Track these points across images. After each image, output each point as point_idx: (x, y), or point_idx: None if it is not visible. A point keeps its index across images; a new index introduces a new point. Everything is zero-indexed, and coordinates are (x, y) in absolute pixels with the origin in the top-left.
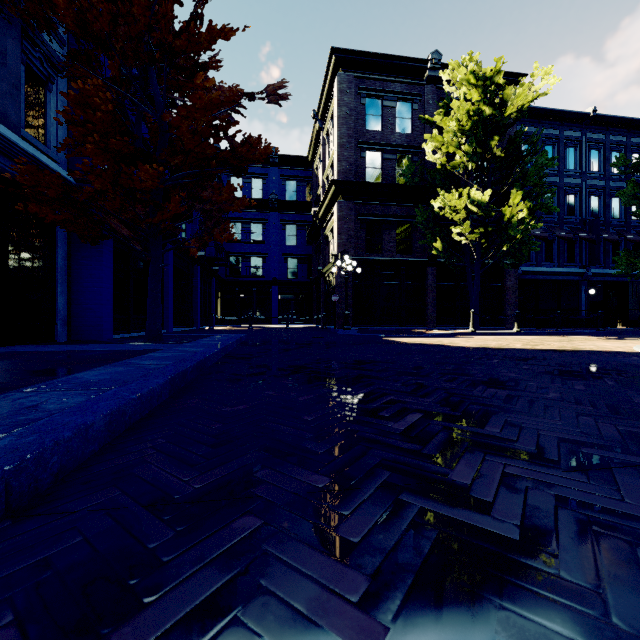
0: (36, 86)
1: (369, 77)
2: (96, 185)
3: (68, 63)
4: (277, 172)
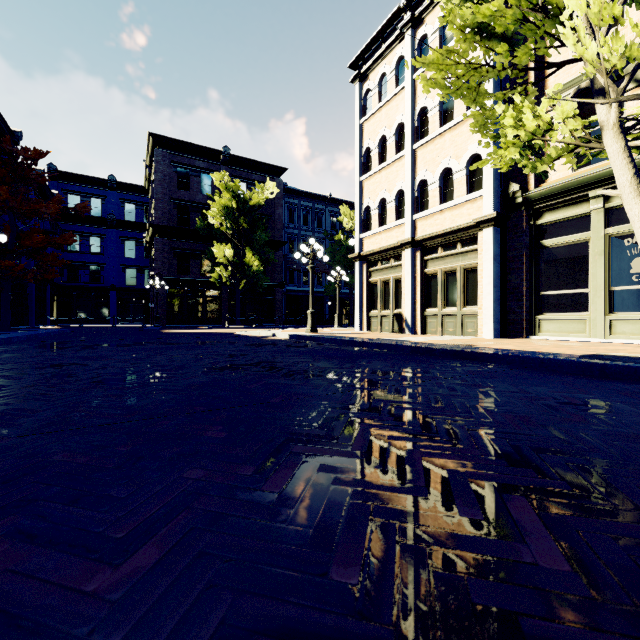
0: None
1: (179, 155)
2: None
3: None
4: (116, 195)
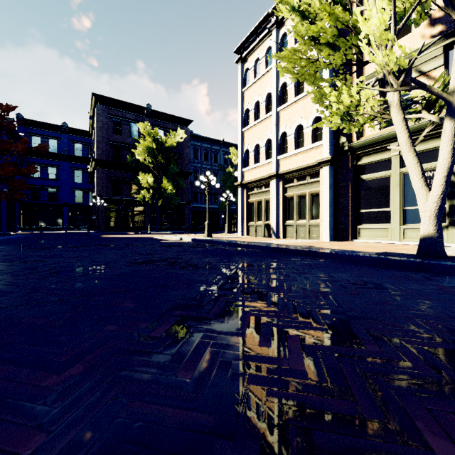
0: None
1: (114, 109)
2: None
3: None
4: (68, 137)
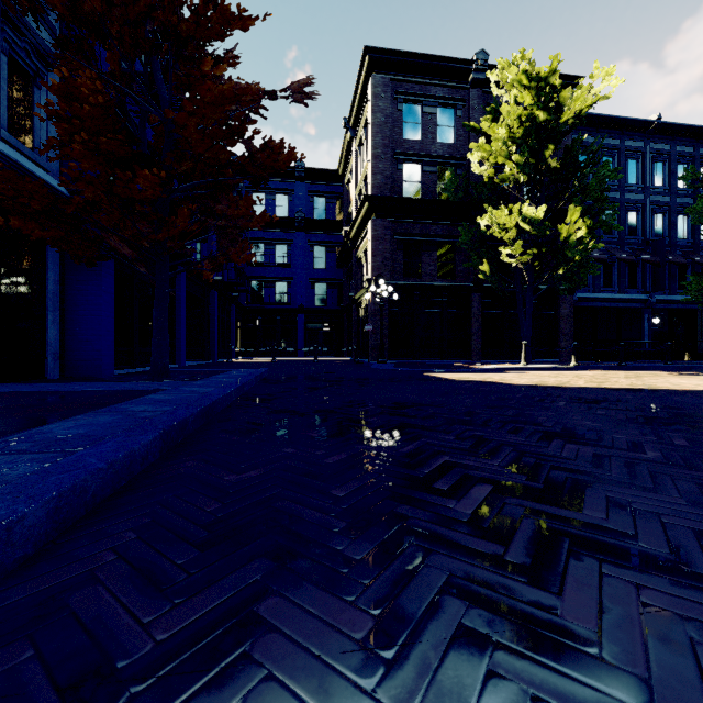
0: (22, 81)
1: (407, 80)
2: (87, 194)
3: (59, 55)
4: (304, 187)
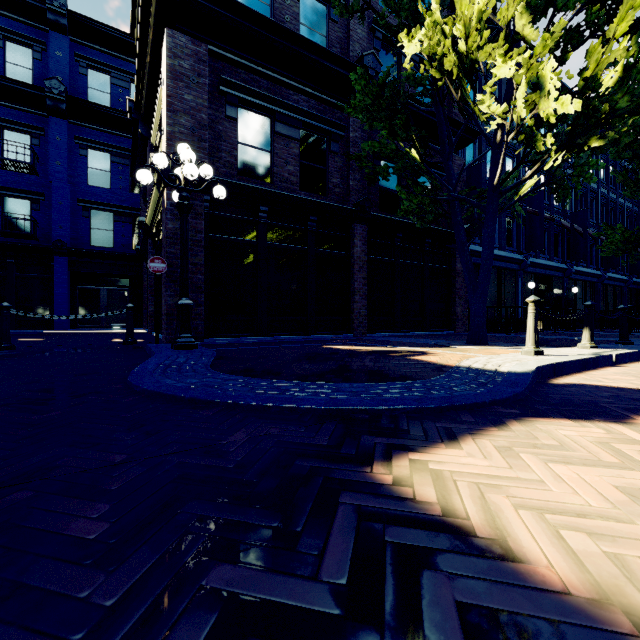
0: None
1: None
2: None
3: None
4: (66, 45)
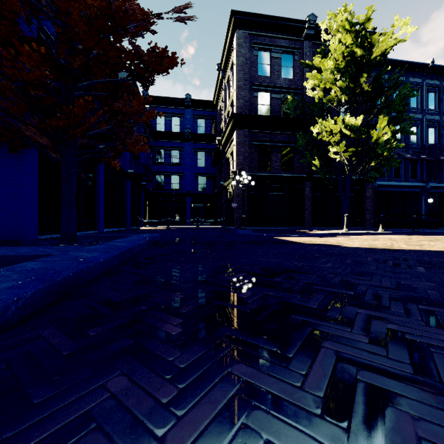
0: None
1: (260, 34)
2: None
3: None
4: (190, 112)
